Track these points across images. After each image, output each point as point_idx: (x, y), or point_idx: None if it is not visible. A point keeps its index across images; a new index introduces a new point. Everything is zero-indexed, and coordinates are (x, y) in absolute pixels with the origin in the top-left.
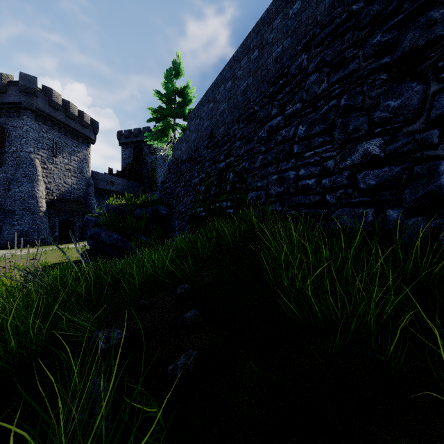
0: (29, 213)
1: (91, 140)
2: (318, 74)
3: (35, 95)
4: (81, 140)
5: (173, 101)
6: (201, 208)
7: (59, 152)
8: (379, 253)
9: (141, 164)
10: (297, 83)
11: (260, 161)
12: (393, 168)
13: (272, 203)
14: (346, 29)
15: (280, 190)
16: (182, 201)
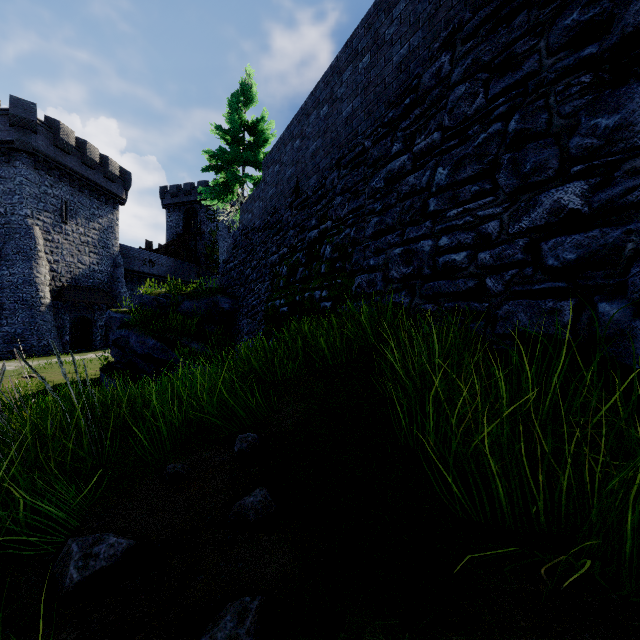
0: (24, 307)
1: (120, 199)
2: (468, 84)
3: (34, 130)
4: (105, 199)
5: (241, 141)
6: (282, 300)
7: (71, 217)
8: (589, 379)
9: (196, 236)
10: (433, 101)
11: (374, 226)
12: (608, 232)
13: (394, 292)
14: (516, 8)
15: (407, 271)
16: (254, 289)
